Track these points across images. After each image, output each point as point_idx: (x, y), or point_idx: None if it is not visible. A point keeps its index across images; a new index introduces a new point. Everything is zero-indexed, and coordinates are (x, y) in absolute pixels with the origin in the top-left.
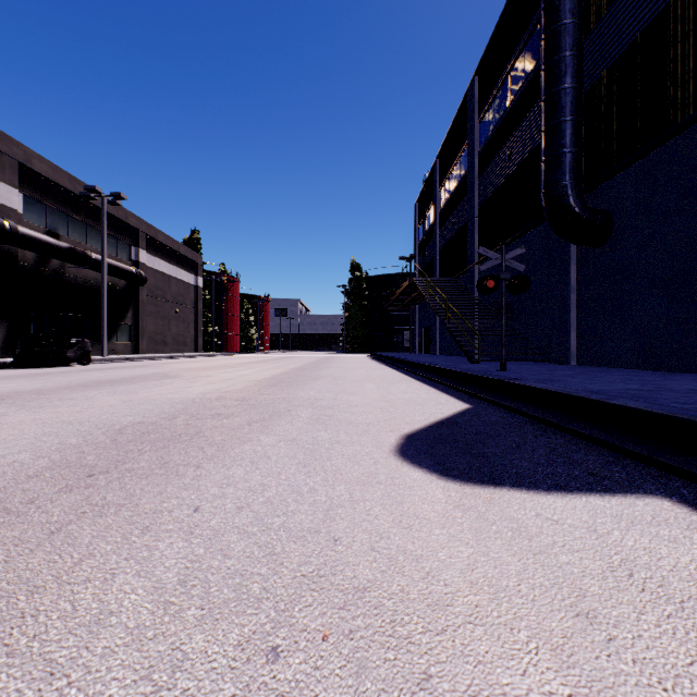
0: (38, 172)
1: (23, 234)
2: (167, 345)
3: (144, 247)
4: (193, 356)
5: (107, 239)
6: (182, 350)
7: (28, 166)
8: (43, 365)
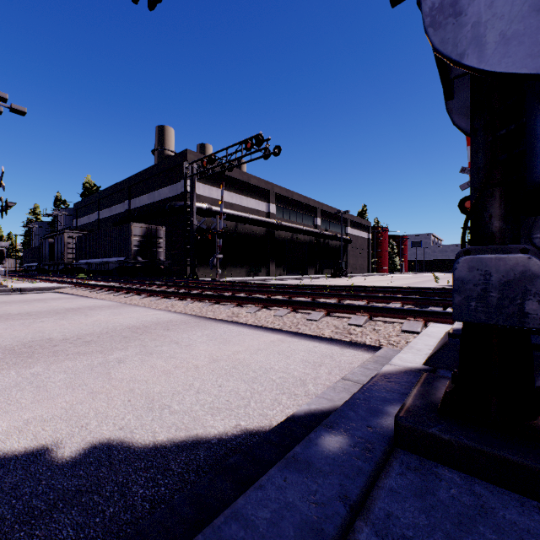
0: (324, 210)
1: (324, 234)
2: (356, 270)
3: (349, 226)
4: (371, 275)
5: (338, 226)
6: (362, 272)
7: (322, 209)
8: (339, 277)
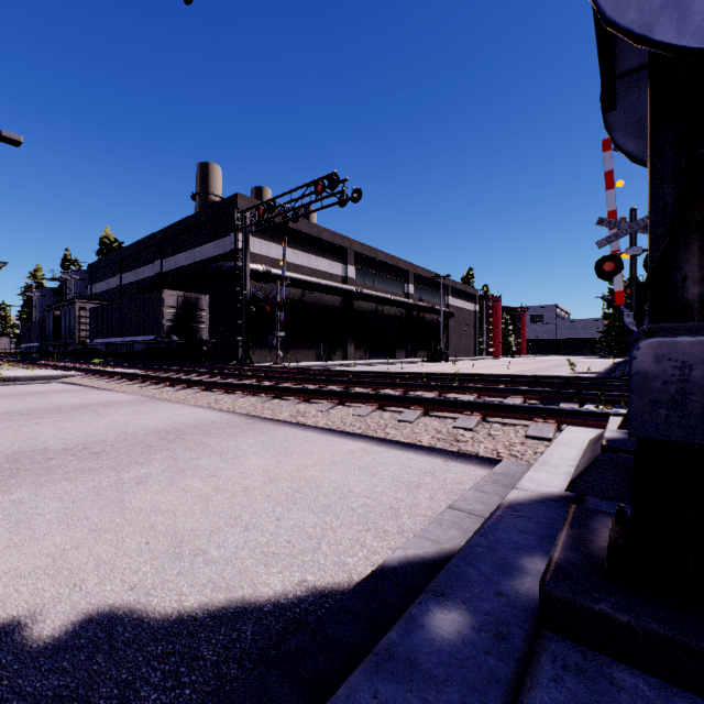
0: (418, 274)
1: (418, 306)
2: (460, 352)
3: (450, 295)
4: (479, 359)
5: (436, 295)
6: (467, 355)
7: (415, 273)
8: (438, 362)
